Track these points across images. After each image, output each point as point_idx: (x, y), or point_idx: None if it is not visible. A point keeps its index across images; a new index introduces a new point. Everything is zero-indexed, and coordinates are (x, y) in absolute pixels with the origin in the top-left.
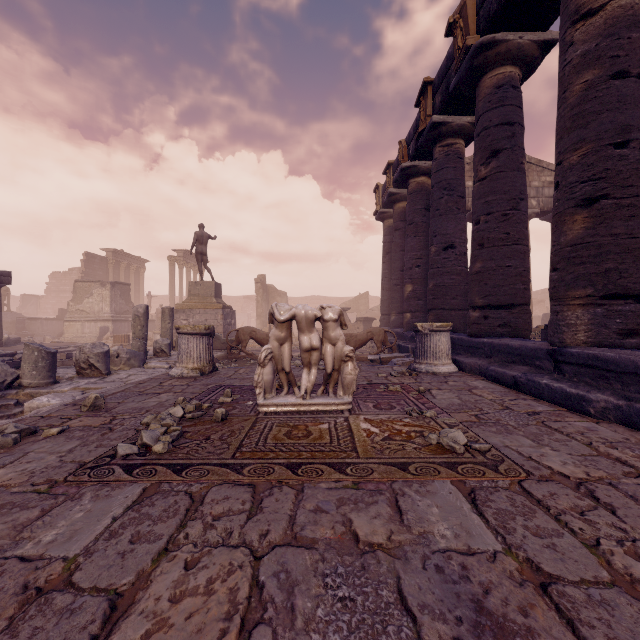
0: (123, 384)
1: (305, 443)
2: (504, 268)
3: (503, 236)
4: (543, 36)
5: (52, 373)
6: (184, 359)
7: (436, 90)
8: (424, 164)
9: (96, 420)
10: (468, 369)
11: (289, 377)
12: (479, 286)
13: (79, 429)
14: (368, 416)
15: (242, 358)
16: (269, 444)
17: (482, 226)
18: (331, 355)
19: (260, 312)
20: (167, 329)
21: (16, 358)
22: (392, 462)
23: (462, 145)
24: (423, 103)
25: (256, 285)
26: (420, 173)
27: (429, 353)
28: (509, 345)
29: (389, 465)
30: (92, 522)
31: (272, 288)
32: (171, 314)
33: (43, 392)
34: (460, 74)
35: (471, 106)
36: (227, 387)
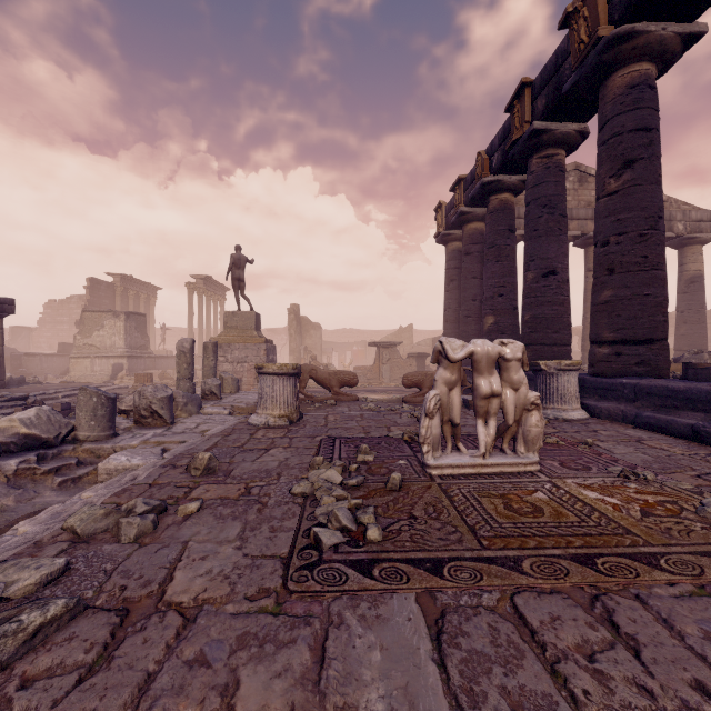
0: (205, 437)
1: (551, 522)
2: (642, 297)
3: (640, 260)
4: (689, 28)
5: (112, 423)
6: (268, 405)
7: (538, 92)
8: (509, 179)
9: (226, 489)
10: (604, 415)
11: (456, 430)
12: (609, 318)
13: (218, 503)
14: (575, 480)
15: (300, 401)
16: (506, 525)
17: (612, 248)
18: (513, 403)
19: (293, 347)
20: (210, 367)
21: (29, 402)
22: (706, 551)
23: (564, 156)
24: (518, 108)
25: (289, 316)
26: (504, 189)
27: (556, 396)
28: (669, 387)
29: (709, 556)
30: (411, 670)
31: (305, 320)
32: (215, 350)
33: (106, 447)
34: (582, 72)
35: (581, 111)
36: (343, 440)
